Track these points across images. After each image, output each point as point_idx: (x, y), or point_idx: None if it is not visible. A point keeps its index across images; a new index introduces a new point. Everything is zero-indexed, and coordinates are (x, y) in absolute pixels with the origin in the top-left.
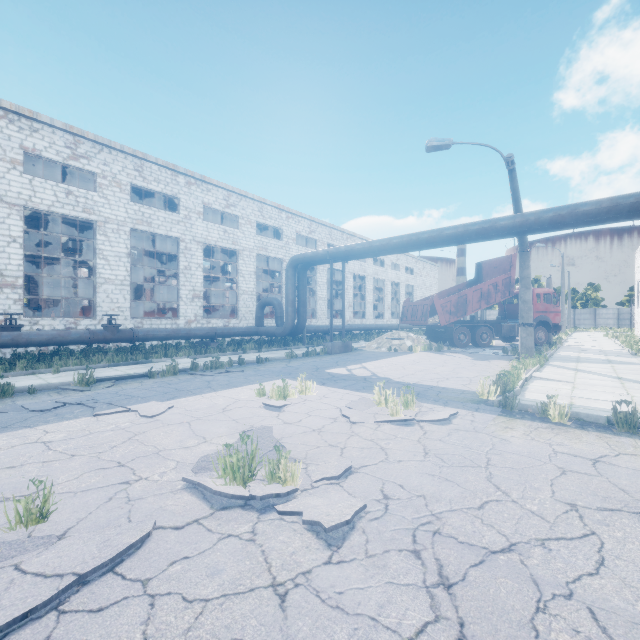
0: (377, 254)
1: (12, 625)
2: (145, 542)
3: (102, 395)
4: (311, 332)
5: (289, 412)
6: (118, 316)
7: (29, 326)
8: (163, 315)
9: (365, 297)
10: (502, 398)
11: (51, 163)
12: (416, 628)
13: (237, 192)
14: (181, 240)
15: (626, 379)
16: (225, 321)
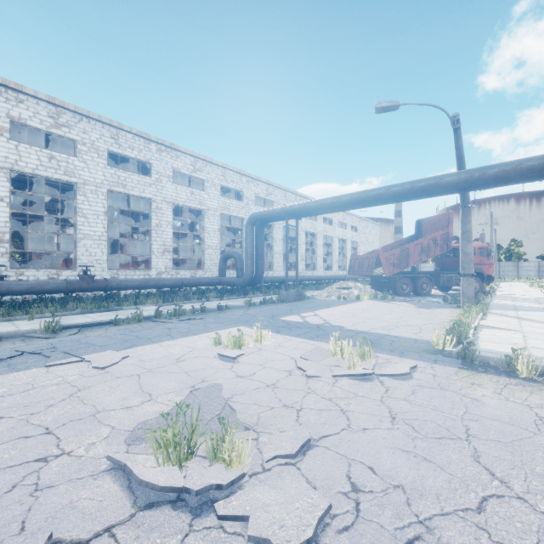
0: (328, 211)
1: None
2: None
3: (63, 343)
4: (268, 282)
5: (243, 363)
6: (96, 268)
7: (15, 276)
8: (138, 267)
9: (316, 251)
10: (461, 350)
11: (38, 133)
12: None
13: (203, 158)
14: (153, 200)
15: None
16: (192, 272)
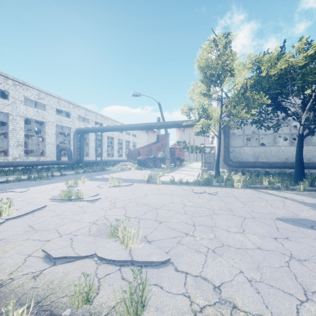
0: (116, 130)
1: (24, 215)
2: (45, 207)
3: None
4: (86, 163)
5: (79, 187)
6: None
7: None
8: None
9: (113, 147)
10: (147, 179)
11: None
12: (107, 206)
13: (45, 92)
14: (10, 114)
15: (189, 174)
16: (37, 158)
